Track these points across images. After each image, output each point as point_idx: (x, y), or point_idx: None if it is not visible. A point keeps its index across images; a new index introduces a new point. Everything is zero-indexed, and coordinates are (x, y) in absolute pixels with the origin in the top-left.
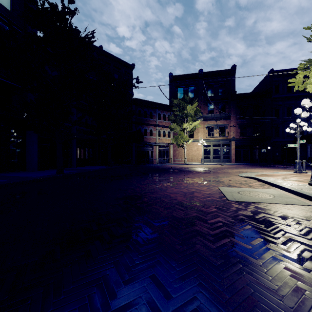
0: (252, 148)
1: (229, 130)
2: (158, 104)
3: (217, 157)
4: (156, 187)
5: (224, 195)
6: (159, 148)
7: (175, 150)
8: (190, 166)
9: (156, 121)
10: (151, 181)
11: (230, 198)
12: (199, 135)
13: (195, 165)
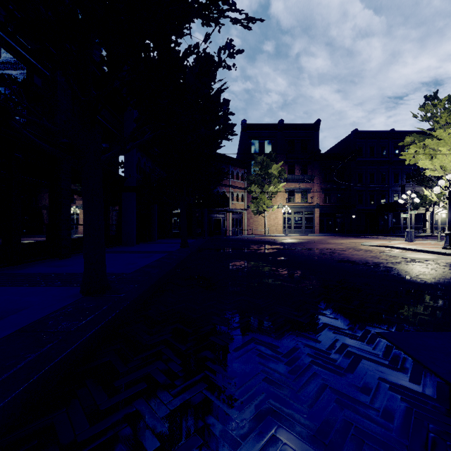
0: (335, 216)
1: (312, 195)
2: (231, 159)
3: (299, 227)
4: (334, 255)
5: (404, 257)
6: (232, 215)
7: (248, 219)
8: (283, 238)
9: (230, 180)
10: (306, 251)
11: (413, 259)
12: (279, 200)
13: (281, 236)
